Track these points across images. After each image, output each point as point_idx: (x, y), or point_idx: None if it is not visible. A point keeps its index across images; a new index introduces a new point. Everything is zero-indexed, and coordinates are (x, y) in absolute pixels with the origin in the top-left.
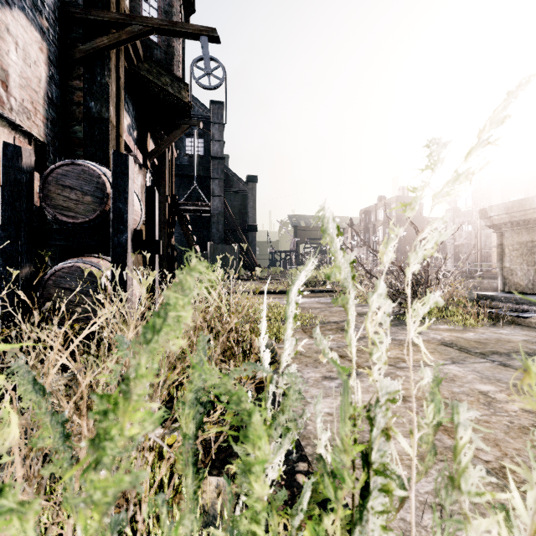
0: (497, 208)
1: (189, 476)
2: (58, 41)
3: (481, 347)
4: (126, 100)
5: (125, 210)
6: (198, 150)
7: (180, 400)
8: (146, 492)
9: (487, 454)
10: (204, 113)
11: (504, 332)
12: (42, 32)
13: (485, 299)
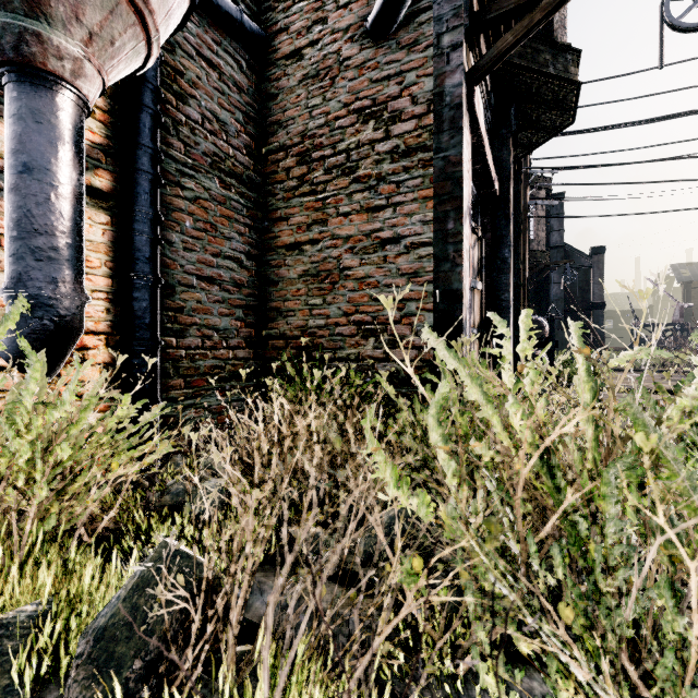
0: None
1: None
2: None
3: None
4: None
5: None
6: None
7: None
8: None
9: None
10: None
11: None
12: None
13: None
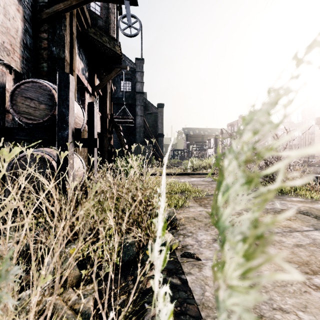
0: None
1: None
2: (31, 7)
3: None
4: (81, 52)
5: (66, 113)
6: (128, 88)
7: None
8: None
9: None
10: (132, 66)
11: None
12: None
13: None
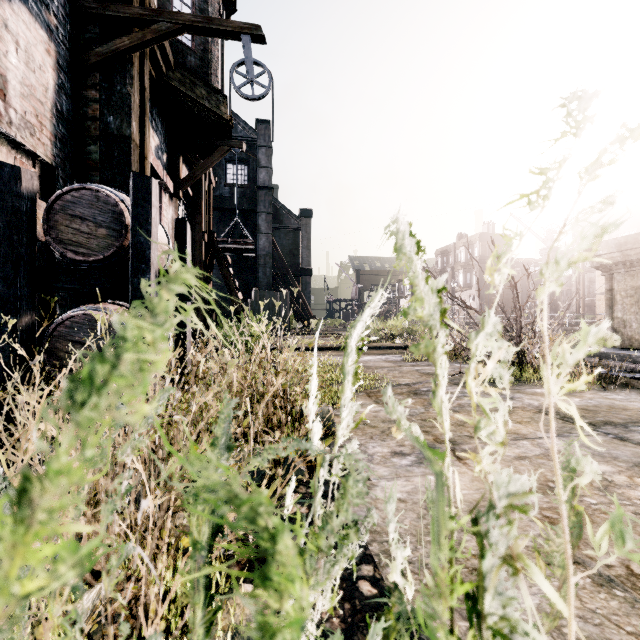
0: (606, 245)
1: (199, 607)
2: (69, 42)
3: (589, 415)
4: (154, 116)
5: (147, 245)
6: (242, 178)
7: (191, 491)
8: (153, 612)
9: (609, 556)
10: (249, 134)
11: (618, 398)
12: (49, 30)
13: (591, 357)
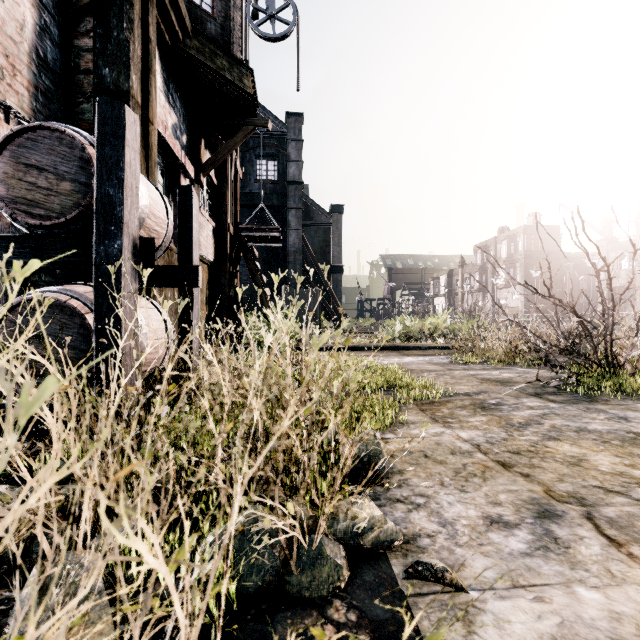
0: None
1: None
2: None
3: None
4: (171, 91)
5: (118, 199)
6: (271, 174)
7: None
8: None
9: None
10: (278, 128)
11: None
12: None
13: None
